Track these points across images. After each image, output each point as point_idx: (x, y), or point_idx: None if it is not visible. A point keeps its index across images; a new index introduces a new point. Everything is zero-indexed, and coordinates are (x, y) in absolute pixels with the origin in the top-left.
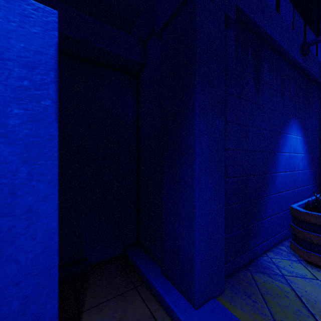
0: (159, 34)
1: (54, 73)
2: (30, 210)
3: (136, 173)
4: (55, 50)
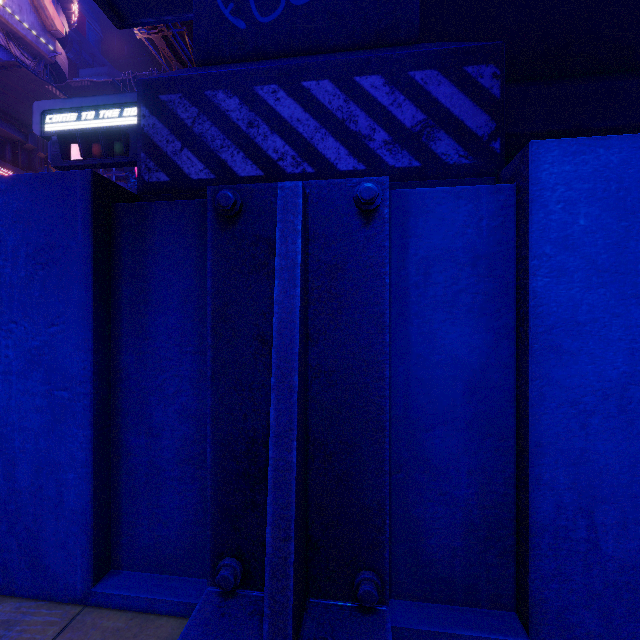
0: None
1: None
2: None
3: None
4: None
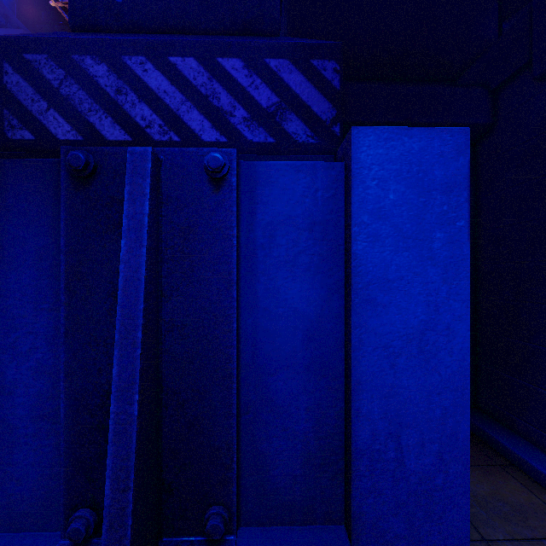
0: (540, 76)
1: (466, 193)
2: (448, 327)
3: (471, 297)
4: (468, 169)
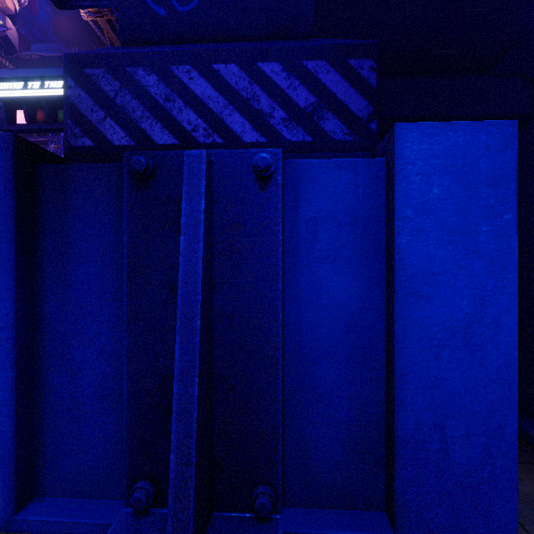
0: None
1: (514, 185)
2: (494, 321)
3: None
4: (515, 161)
